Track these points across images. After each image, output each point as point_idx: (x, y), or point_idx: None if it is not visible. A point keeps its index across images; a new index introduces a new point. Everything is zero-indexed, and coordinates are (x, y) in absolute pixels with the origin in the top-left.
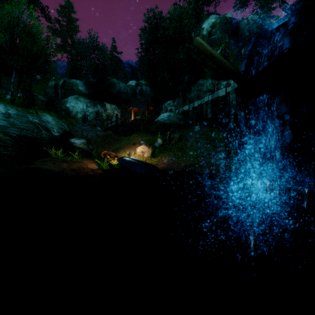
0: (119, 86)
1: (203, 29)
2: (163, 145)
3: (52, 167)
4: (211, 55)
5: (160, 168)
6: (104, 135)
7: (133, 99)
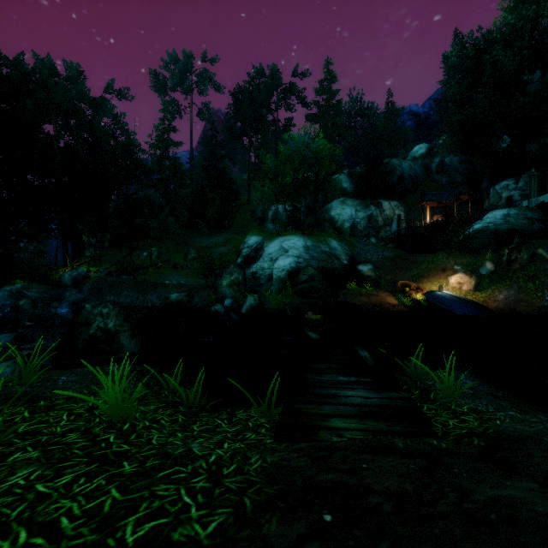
0: (401, 168)
1: None
2: (496, 272)
3: (355, 300)
4: None
5: (491, 307)
6: (393, 256)
7: (425, 182)
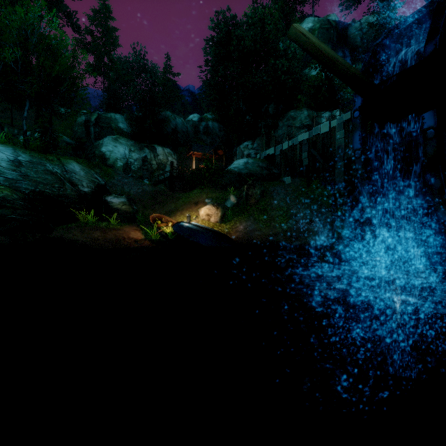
0: (175, 122)
1: None
2: (238, 206)
3: (80, 236)
4: (319, 52)
5: (233, 238)
6: (154, 191)
7: (195, 140)
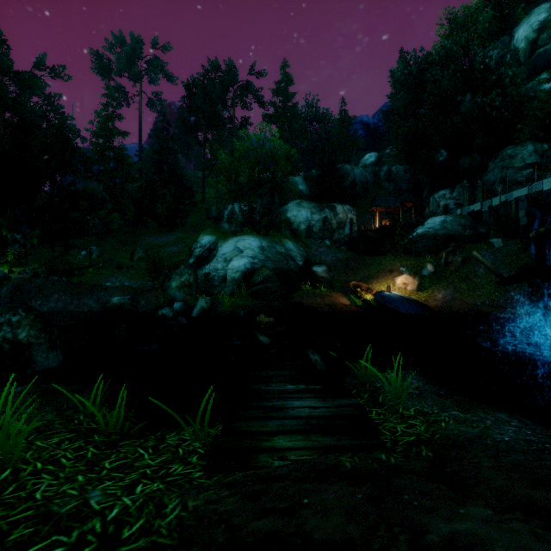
0: (353, 174)
1: (515, 52)
2: (435, 273)
3: (310, 301)
4: (482, 262)
5: (431, 306)
6: (346, 258)
7: (375, 188)
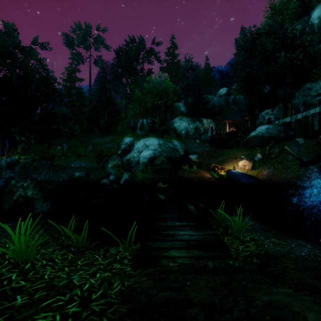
0: (213, 100)
1: (311, 26)
2: (262, 159)
3: (187, 175)
4: (290, 153)
5: (260, 178)
6: (208, 150)
7: (226, 109)
